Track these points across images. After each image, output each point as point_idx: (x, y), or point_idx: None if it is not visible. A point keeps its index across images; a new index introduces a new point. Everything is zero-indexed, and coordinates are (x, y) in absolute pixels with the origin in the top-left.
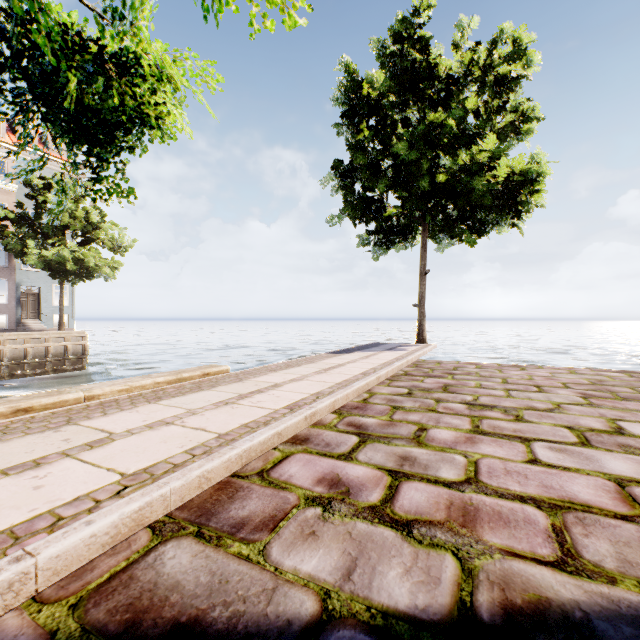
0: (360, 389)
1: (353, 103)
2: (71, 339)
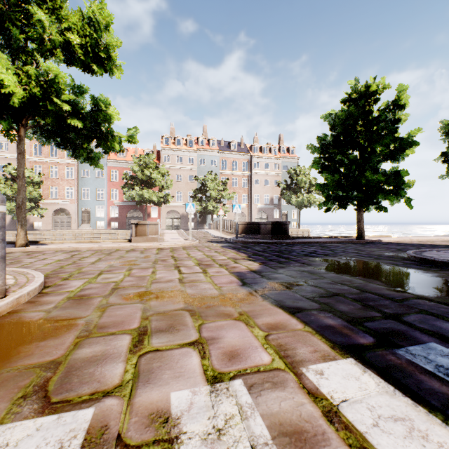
0: (427, 239)
1: (448, 133)
2: (304, 232)
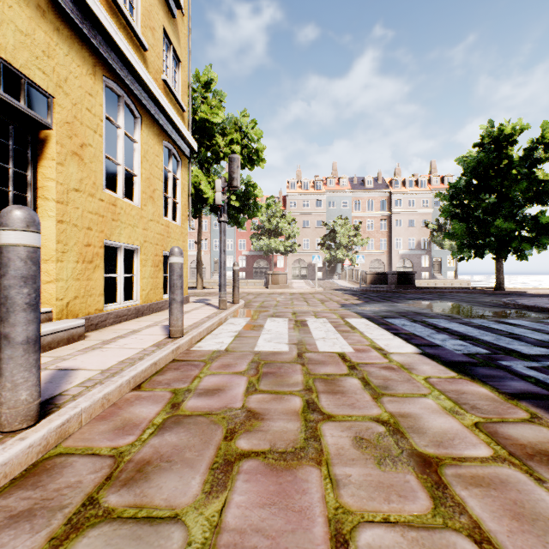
0: None
1: None
2: (462, 284)
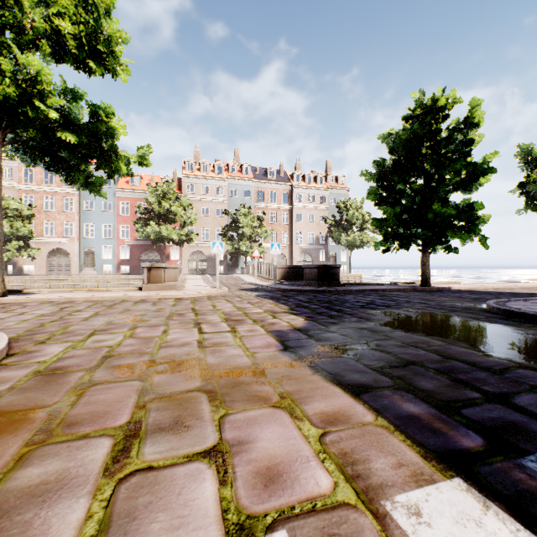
0: (504, 286)
1: (527, 160)
2: (356, 278)
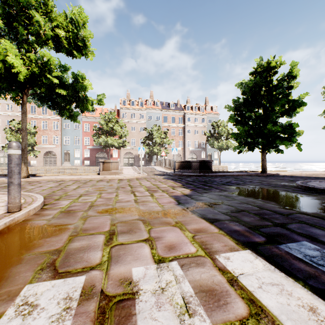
0: (313, 173)
1: None
2: (223, 168)
